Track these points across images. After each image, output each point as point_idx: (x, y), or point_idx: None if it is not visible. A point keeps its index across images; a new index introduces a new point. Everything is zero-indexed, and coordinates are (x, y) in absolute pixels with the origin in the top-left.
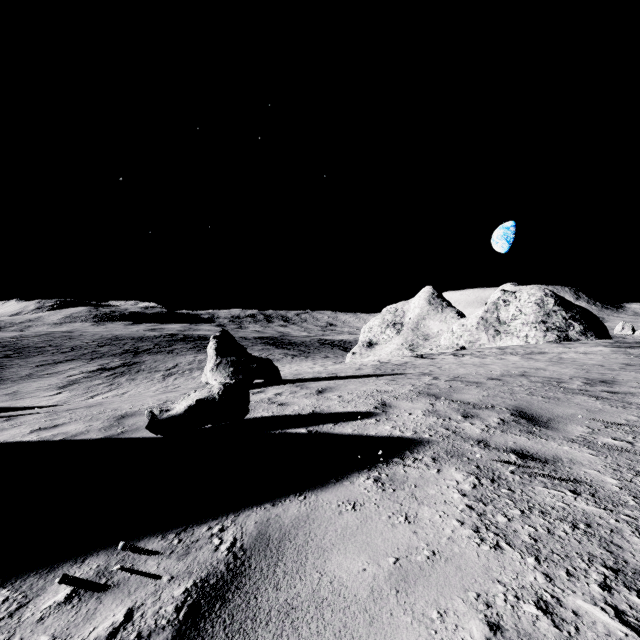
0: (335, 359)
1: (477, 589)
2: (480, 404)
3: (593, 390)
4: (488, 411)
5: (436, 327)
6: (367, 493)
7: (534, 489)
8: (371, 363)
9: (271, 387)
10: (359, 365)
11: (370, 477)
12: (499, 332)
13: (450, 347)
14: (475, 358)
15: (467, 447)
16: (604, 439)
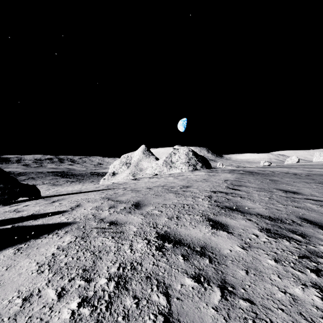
0: (96, 182)
1: (0, 298)
2: (125, 201)
3: (179, 190)
4: (124, 204)
5: (146, 165)
6: (2, 258)
7: (97, 239)
8: (108, 184)
9: (28, 201)
10: (100, 185)
11: (16, 248)
12: (171, 167)
13: (151, 174)
14: (156, 179)
15: (91, 223)
16: (154, 211)
